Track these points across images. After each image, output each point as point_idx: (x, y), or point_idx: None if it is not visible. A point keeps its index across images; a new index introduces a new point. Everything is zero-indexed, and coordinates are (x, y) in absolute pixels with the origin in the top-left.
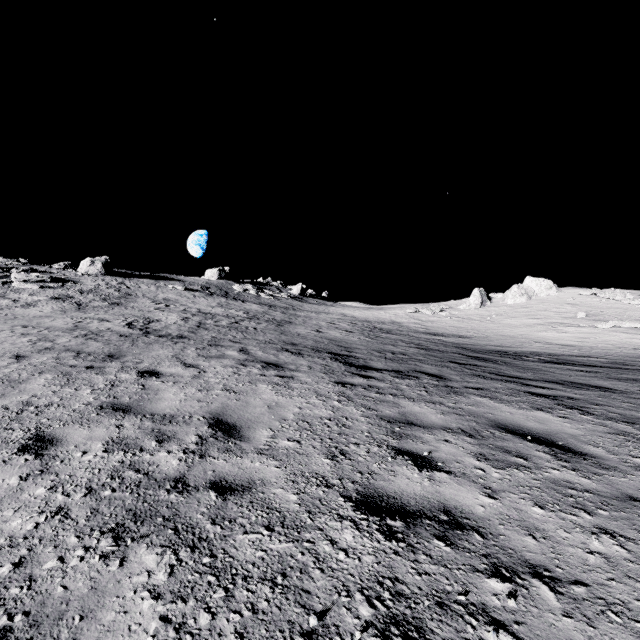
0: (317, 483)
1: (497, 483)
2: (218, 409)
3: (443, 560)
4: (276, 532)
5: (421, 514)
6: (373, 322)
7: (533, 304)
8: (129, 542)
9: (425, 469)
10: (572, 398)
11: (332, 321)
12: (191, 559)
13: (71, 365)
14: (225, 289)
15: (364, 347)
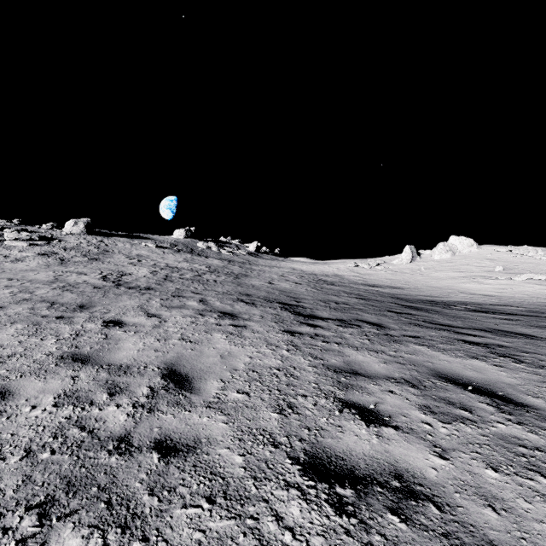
0: (264, 441)
1: (446, 440)
2: (173, 359)
3: (399, 542)
4: (217, 505)
5: (372, 479)
6: (318, 275)
7: (457, 259)
8: (54, 522)
9: (372, 424)
10: (502, 346)
11: (283, 274)
12: (119, 544)
13: (43, 315)
14: (191, 246)
15: (311, 297)
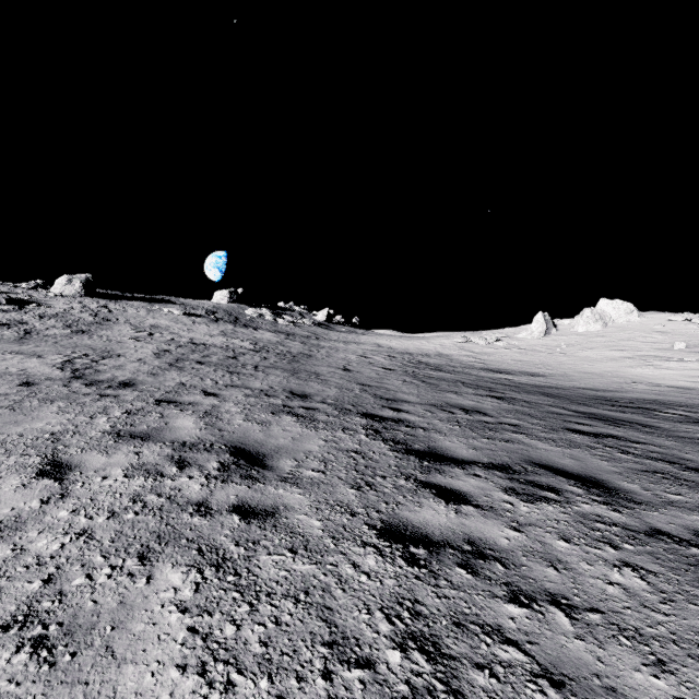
0: None
1: None
2: None
3: None
4: None
5: None
6: (415, 354)
7: (611, 332)
8: None
9: None
10: None
11: (364, 353)
12: None
13: None
14: (235, 314)
15: (416, 398)
